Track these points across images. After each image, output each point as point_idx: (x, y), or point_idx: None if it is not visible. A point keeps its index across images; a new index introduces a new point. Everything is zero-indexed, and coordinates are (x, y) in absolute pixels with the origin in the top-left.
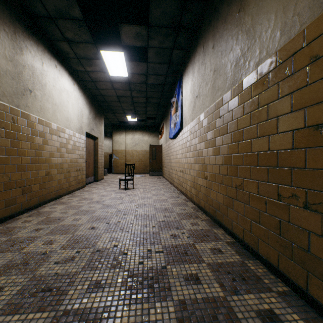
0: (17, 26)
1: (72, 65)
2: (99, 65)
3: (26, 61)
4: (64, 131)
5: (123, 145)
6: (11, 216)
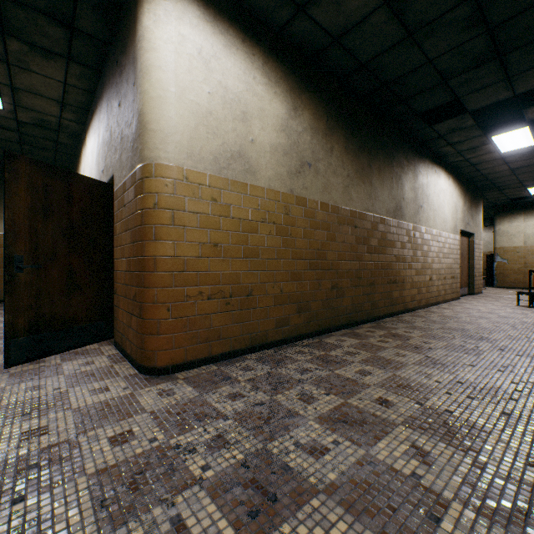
0: (415, 160)
1: (448, 160)
2: (485, 149)
3: (418, 183)
4: (440, 235)
5: (517, 238)
6: (412, 309)
